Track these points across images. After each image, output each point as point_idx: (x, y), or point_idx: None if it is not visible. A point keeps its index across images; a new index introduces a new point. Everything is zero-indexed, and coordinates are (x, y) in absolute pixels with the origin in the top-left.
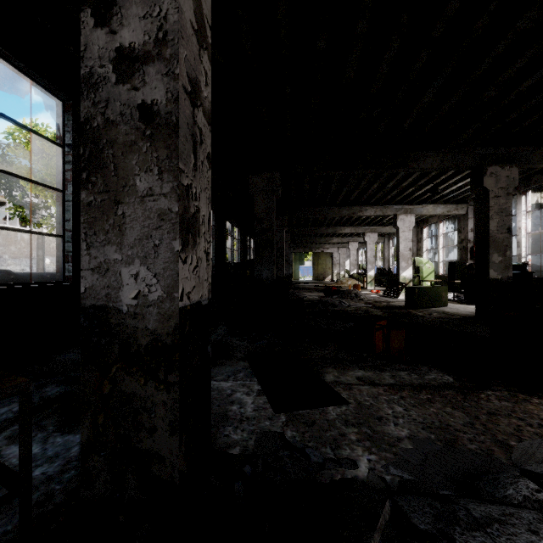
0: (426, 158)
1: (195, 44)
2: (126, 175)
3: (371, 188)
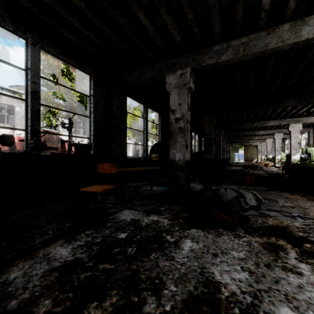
0: (289, 101)
1: (187, 112)
2: (177, 138)
3: (268, 112)
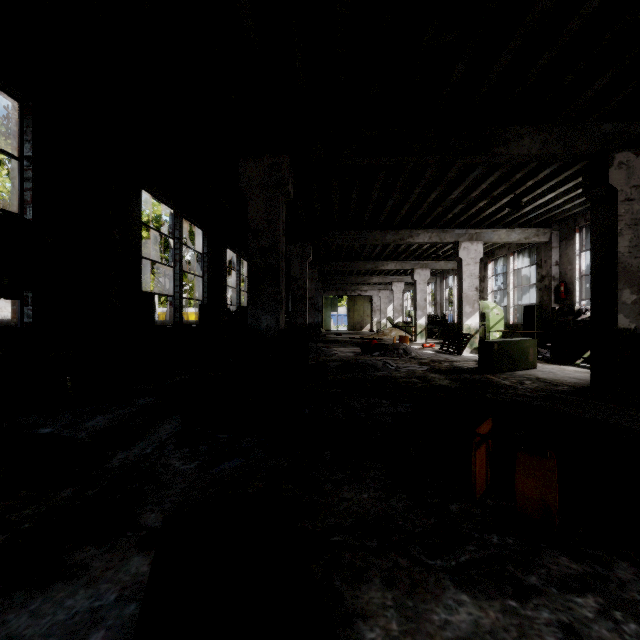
0: (520, 137)
1: None
2: None
3: (427, 201)
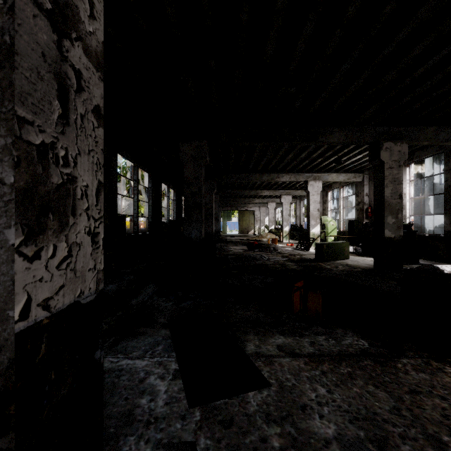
0: (334, 133)
1: None
2: None
3: (286, 158)
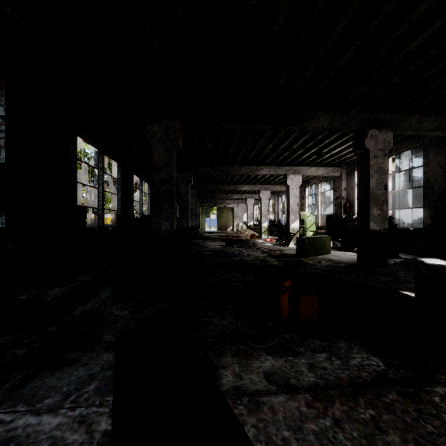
0: (318, 118)
1: None
2: None
3: (266, 149)
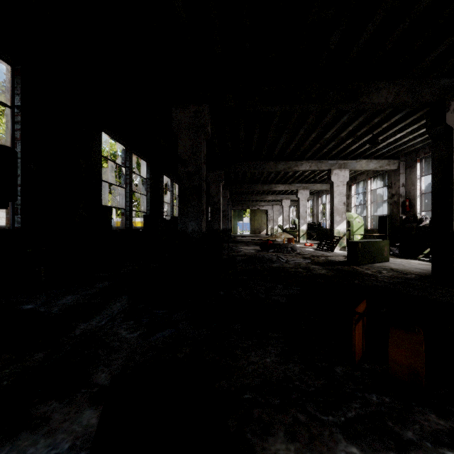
0: (380, 90)
1: None
2: None
3: (308, 139)
